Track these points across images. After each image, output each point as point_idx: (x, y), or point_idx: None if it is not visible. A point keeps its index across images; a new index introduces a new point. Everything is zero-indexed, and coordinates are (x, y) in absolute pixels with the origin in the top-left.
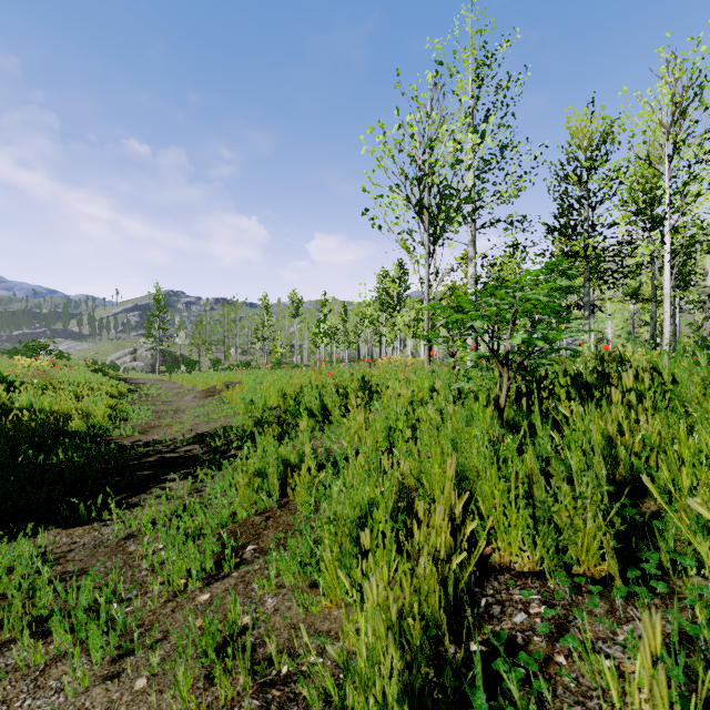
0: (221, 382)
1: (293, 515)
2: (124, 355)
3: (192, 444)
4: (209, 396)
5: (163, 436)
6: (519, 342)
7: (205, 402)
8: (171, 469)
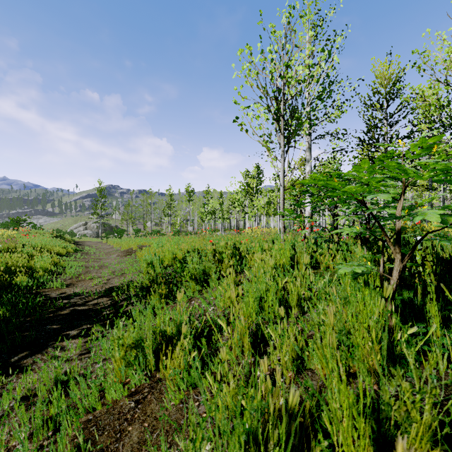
0: (136, 245)
1: (162, 402)
2: (79, 226)
3: (102, 297)
4: (127, 255)
5: (81, 290)
6: (438, 219)
7: (123, 259)
8: (76, 323)
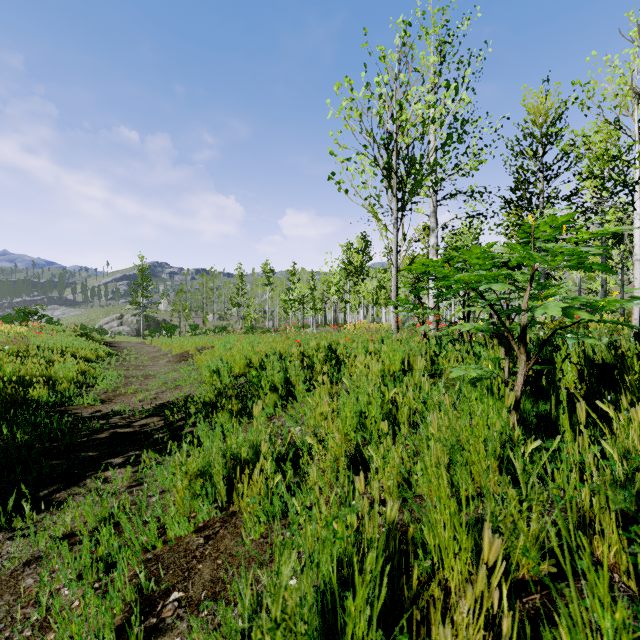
0: (194, 347)
1: (239, 537)
2: (112, 320)
3: (151, 416)
4: (182, 361)
5: (122, 407)
6: (559, 313)
7: (177, 367)
8: (119, 449)
